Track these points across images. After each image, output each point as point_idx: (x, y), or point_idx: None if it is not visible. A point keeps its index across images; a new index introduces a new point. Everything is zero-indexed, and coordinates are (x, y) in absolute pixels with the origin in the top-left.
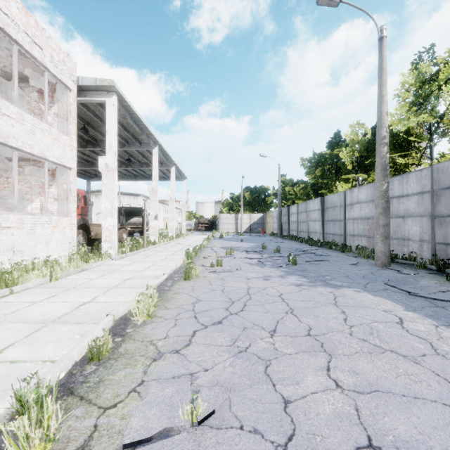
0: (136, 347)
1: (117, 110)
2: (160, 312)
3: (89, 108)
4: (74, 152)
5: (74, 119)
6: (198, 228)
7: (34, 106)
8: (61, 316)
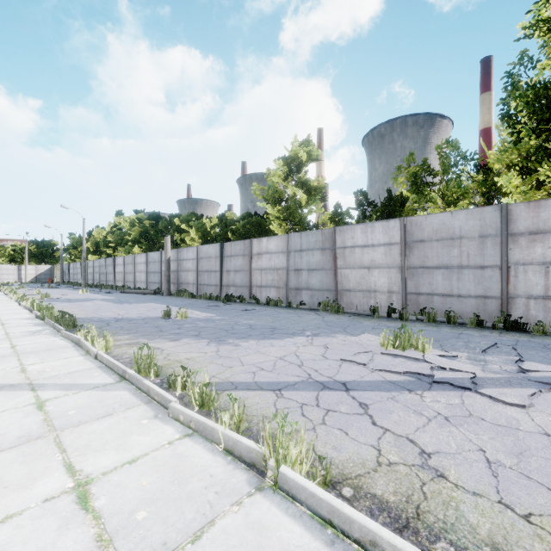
0: None
1: None
2: None
3: None
4: None
5: None
6: None
7: None
8: None
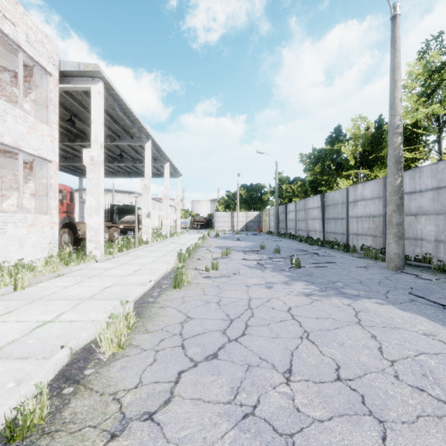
0: (89, 407)
1: (103, 98)
2: (137, 338)
3: (75, 97)
4: (55, 144)
5: (55, 107)
6: (194, 227)
7: (10, 92)
8: (5, 345)
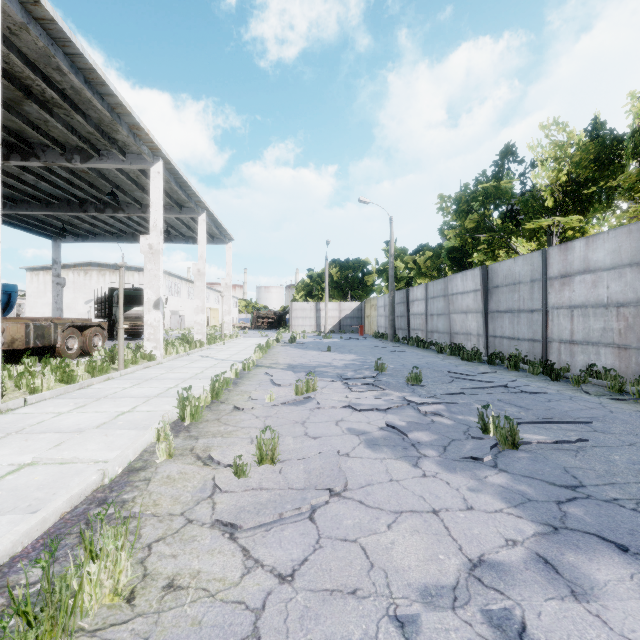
0: None
1: None
2: None
3: None
4: None
5: None
6: (257, 326)
7: None
8: None
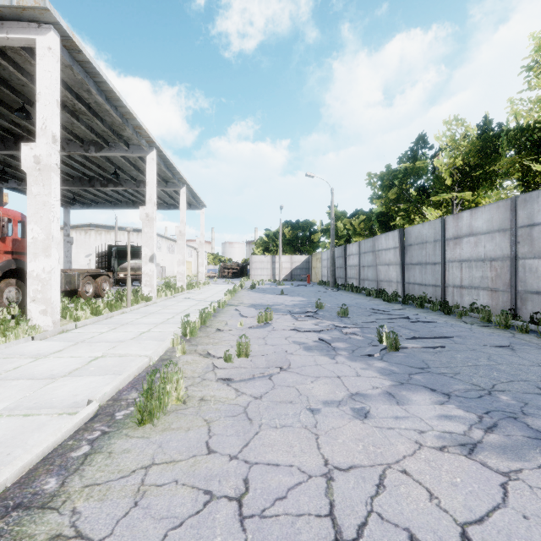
0: None
1: (59, 60)
2: None
3: (21, 68)
4: None
5: None
6: (224, 275)
7: None
8: None
